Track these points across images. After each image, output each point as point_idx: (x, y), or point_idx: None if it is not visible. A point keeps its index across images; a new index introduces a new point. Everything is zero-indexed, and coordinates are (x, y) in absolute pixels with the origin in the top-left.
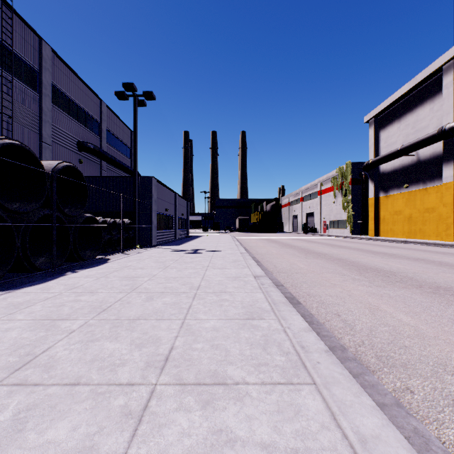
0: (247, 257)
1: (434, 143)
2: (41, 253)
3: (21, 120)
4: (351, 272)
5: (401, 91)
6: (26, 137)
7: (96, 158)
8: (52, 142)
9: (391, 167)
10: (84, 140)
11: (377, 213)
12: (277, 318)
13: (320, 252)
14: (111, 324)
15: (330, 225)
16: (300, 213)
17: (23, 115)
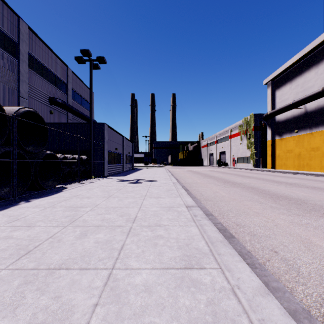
0: (179, 186)
1: (319, 98)
2: (6, 184)
3: (3, 79)
4: (267, 200)
5: (293, 60)
6: (7, 93)
7: (64, 110)
8: (28, 97)
9: (284, 117)
10: (54, 97)
11: (273, 151)
12: (218, 266)
13: (235, 182)
14: (23, 278)
15: (237, 160)
16: (215, 152)
17: (4, 76)
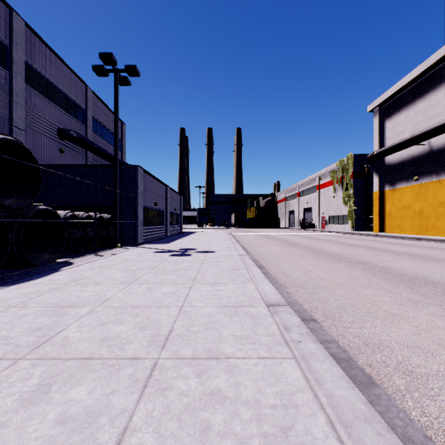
0: (249, 261)
1: None
2: None
3: None
4: (396, 286)
5: (411, 75)
6: None
7: (81, 148)
8: (25, 128)
9: (398, 159)
10: (66, 128)
11: (381, 207)
12: None
13: (333, 253)
14: None
15: (329, 220)
16: (297, 209)
17: None
